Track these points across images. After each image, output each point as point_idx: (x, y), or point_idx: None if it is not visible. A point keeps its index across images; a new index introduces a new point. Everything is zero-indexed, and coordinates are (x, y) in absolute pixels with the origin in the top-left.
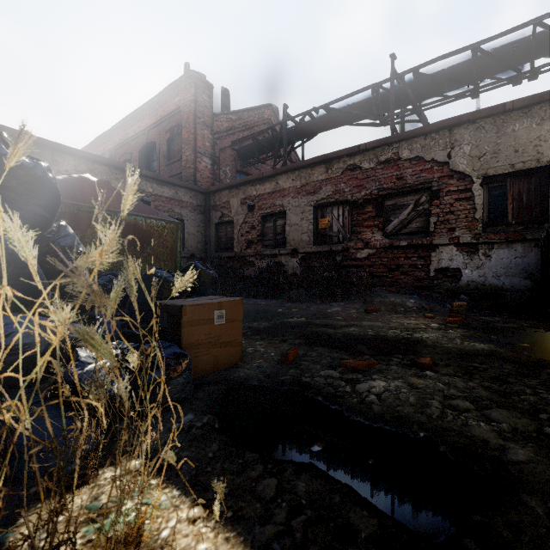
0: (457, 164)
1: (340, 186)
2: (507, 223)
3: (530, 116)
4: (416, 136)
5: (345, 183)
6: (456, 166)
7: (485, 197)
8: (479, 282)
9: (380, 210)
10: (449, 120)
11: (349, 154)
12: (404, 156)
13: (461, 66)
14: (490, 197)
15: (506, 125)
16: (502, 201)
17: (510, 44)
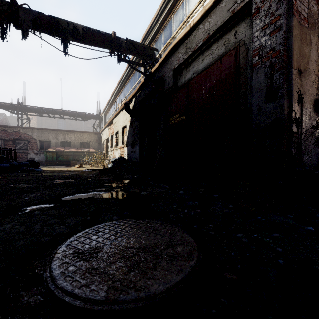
0: (34, 136)
1: (0, 134)
2: (44, 149)
3: (47, 131)
4: (24, 128)
5: (2, 134)
6: (34, 137)
7: (40, 144)
8: (39, 160)
9: (14, 142)
10: (32, 127)
11: (4, 127)
12: (21, 131)
13: (38, 109)
14: (41, 144)
15: (43, 131)
16: (43, 145)
17: (49, 109)
